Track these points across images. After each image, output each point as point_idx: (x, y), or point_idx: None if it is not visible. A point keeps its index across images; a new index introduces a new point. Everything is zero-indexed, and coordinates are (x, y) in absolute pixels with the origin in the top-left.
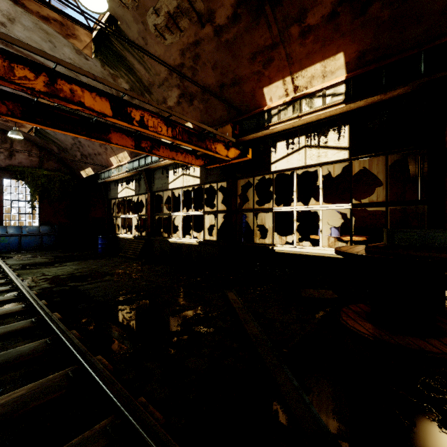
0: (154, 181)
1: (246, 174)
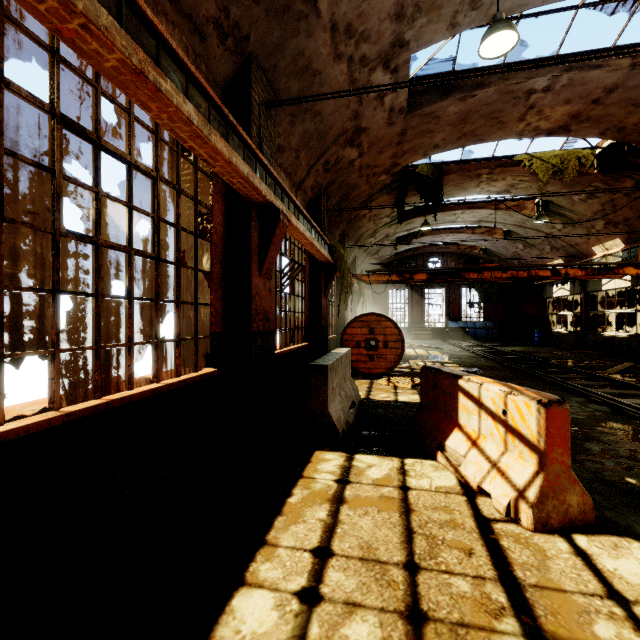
0: (588, 284)
1: None
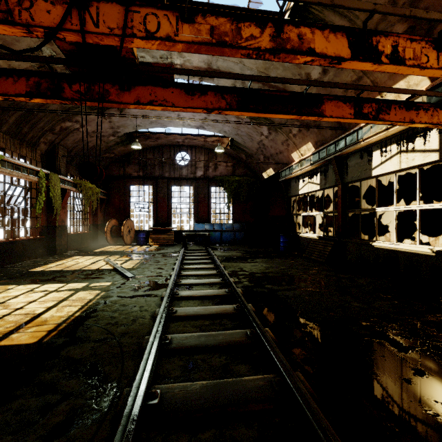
0: (347, 170)
1: None
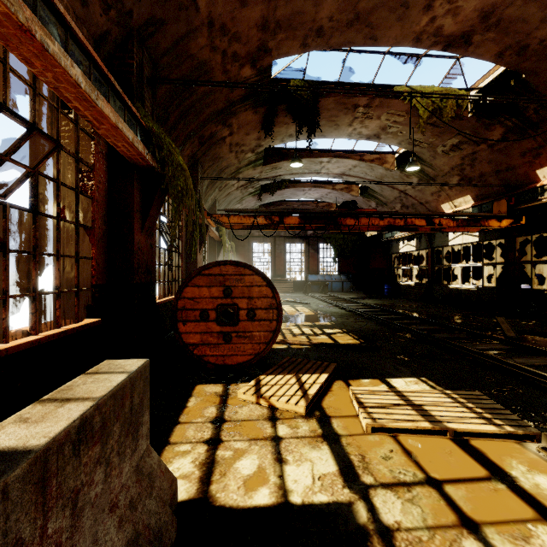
0: (434, 240)
1: (523, 233)
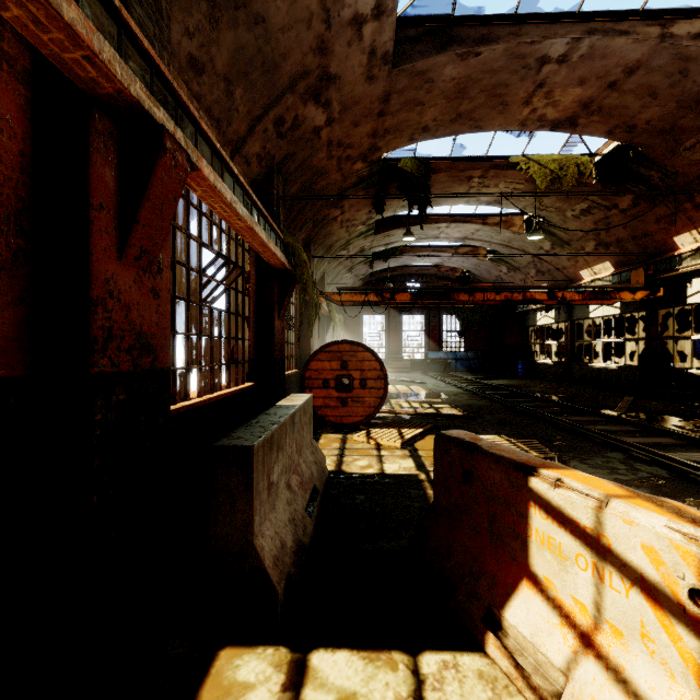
0: (574, 311)
1: (664, 306)
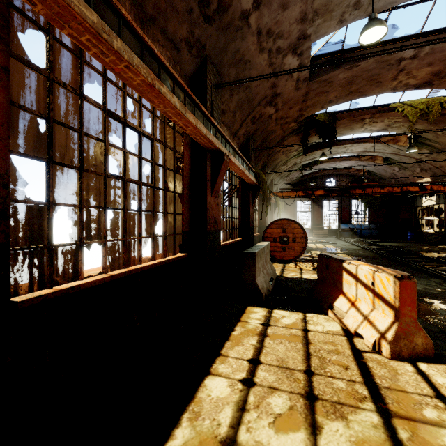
0: None
1: None
